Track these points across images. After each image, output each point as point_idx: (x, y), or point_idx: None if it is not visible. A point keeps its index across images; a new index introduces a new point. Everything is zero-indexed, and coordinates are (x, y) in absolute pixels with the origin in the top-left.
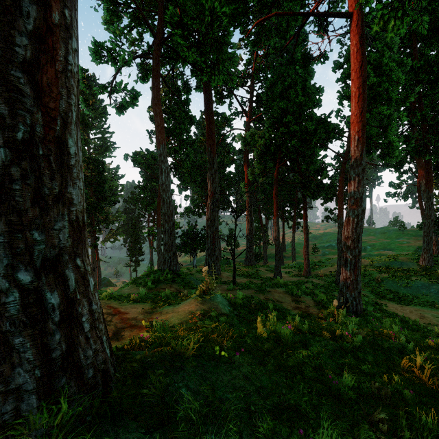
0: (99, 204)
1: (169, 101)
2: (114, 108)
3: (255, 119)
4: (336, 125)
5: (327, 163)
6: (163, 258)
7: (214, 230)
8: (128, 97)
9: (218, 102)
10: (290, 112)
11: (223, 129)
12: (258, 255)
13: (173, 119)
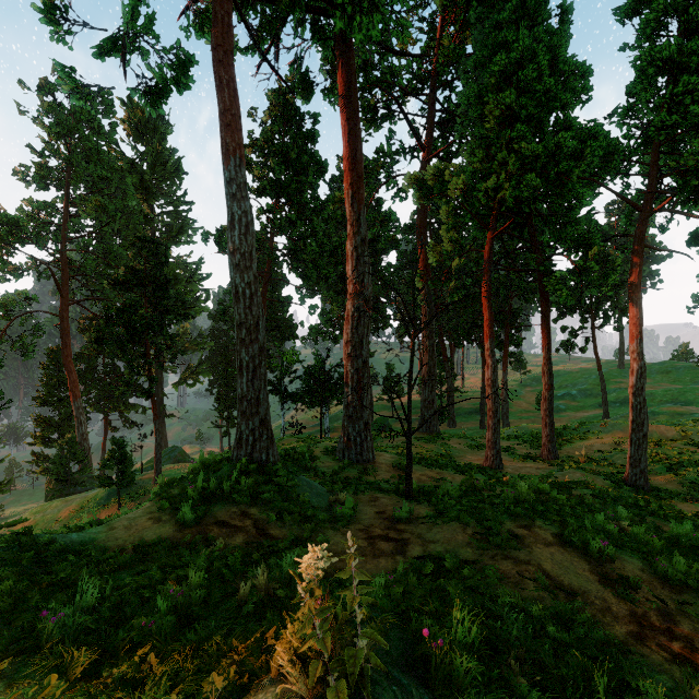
0: (158, 319)
1: (279, 135)
2: (142, 96)
3: (438, 156)
4: (625, 137)
5: (597, 226)
6: (237, 433)
7: (360, 366)
8: (165, 63)
9: (368, 127)
10: (520, 117)
11: (377, 178)
12: (441, 411)
13: (288, 167)
